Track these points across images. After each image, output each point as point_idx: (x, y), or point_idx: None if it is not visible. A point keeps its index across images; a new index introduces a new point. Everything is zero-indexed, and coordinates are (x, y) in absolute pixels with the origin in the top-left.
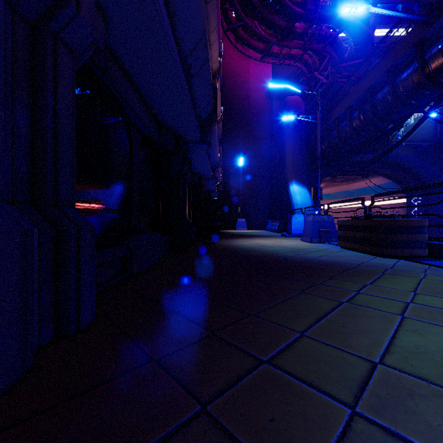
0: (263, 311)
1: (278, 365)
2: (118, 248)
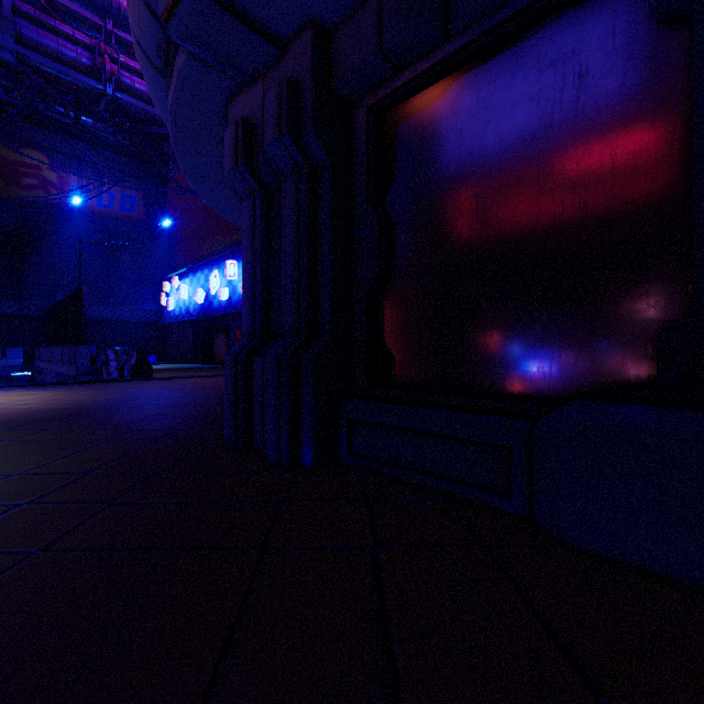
0: (1, 570)
1: (6, 506)
2: (476, 417)
